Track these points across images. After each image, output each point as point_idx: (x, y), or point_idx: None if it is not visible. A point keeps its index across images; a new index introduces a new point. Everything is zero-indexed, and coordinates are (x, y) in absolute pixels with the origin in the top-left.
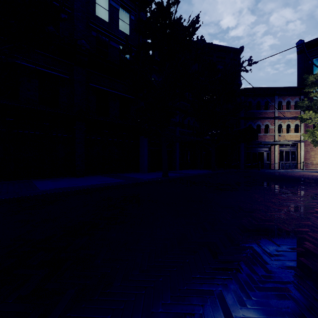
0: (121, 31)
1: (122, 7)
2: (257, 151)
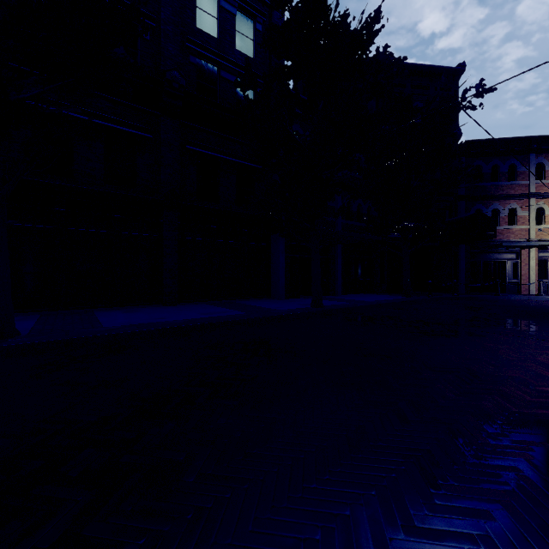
0: (240, 51)
1: (242, 10)
2: (493, 259)
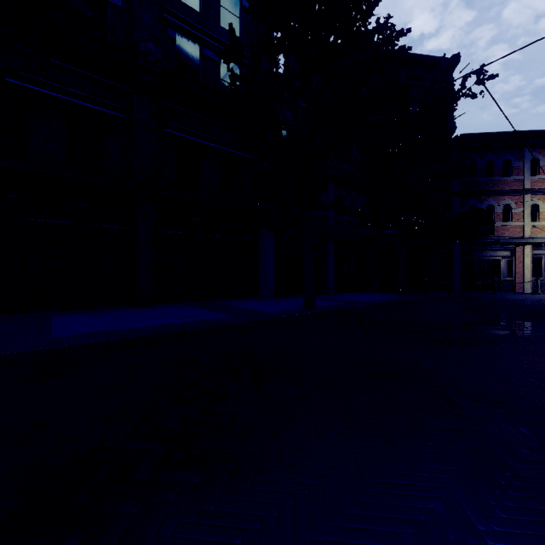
0: (225, 29)
1: None
2: (487, 257)
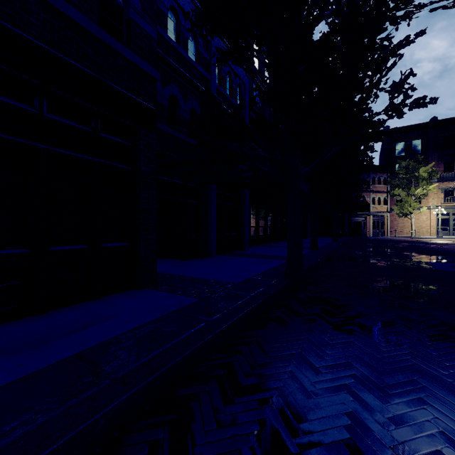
0: None
1: None
2: (357, 220)
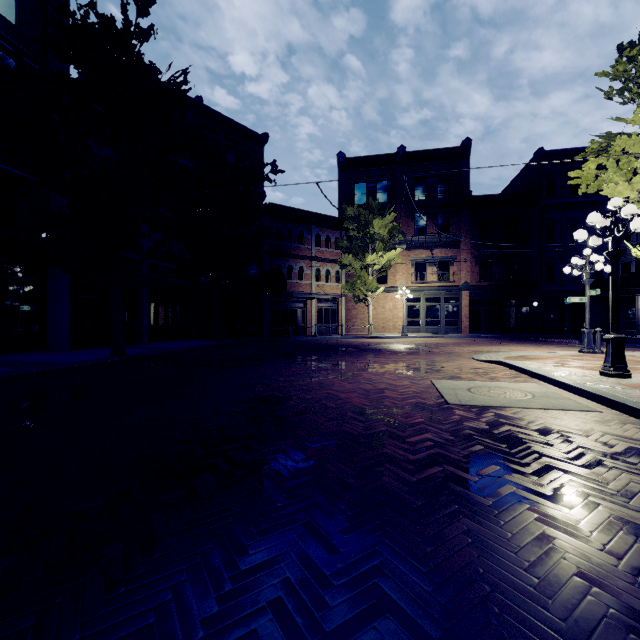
0: None
1: None
2: (289, 307)
